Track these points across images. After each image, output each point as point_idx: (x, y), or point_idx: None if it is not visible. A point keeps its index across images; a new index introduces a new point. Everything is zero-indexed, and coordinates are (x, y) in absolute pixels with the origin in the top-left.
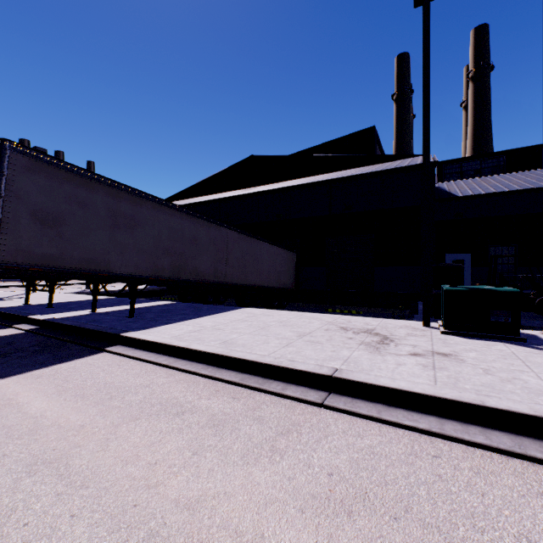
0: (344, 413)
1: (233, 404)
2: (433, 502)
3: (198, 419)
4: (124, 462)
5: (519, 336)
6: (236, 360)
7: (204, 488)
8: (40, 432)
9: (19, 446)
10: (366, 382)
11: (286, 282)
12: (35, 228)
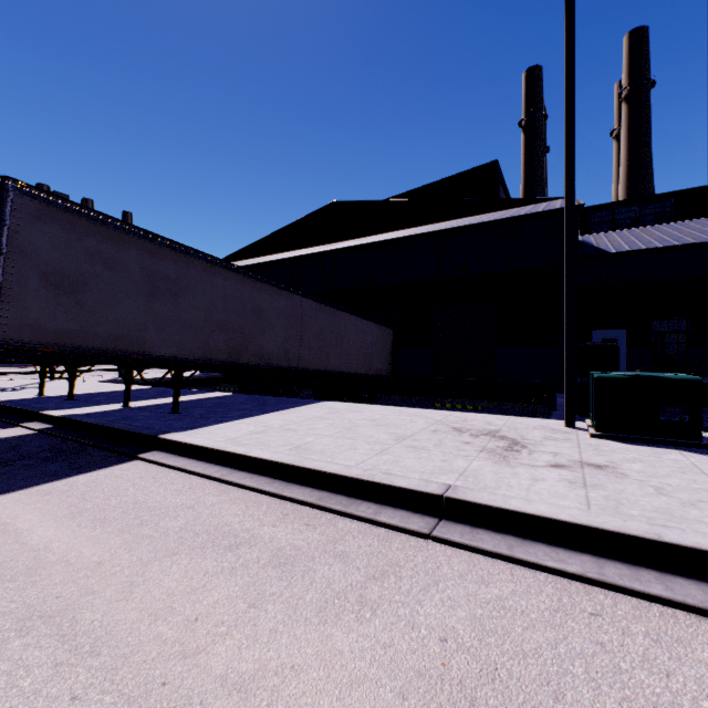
0: (461, 548)
1: (307, 533)
2: (594, 686)
3: (259, 555)
4: (152, 618)
5: (700, 441)
6: (311, 472)
7: (263, 658)
8: (41, 571)
9: (10, 592)
10: (490, 504)
11: (379, 367)
12: (47, 295)
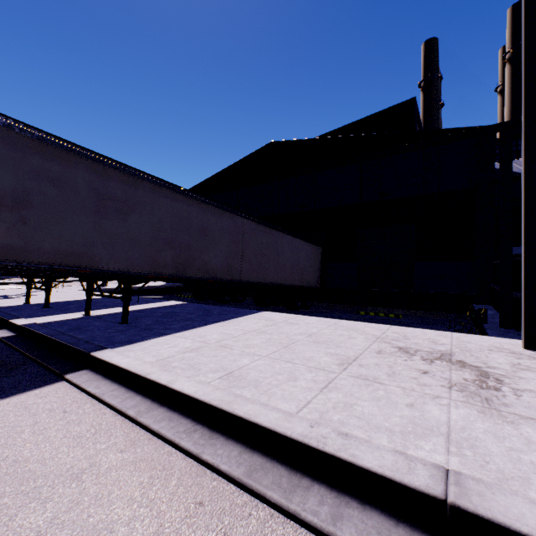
0: None
1: None
2: None
3: None
4: None
5: None
6: (241, 421)
7: None
8: None
9: None
10: None
11: (310, 279)
12: None
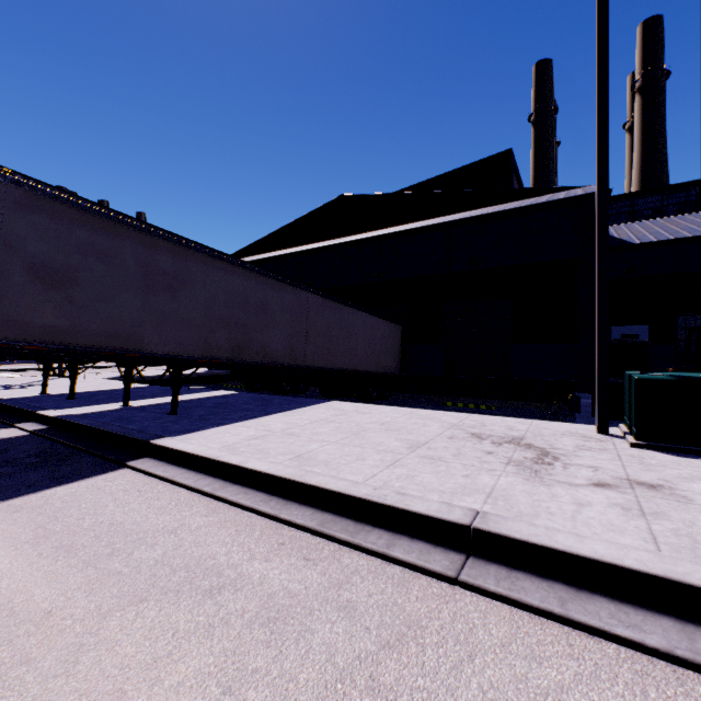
0: (498, 600)
1: (305, 572)
2: None
3: (244, 605)
4: None
5: None
6: (313, 489)
7: None
8: None
9: None
10: (532, 541)
11: (388, 364)
12: (33, 289)
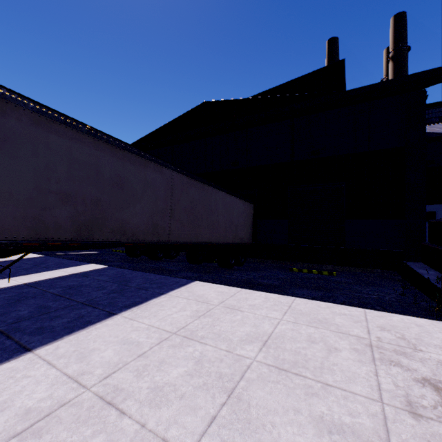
0: None
1: None
2: None
3: None
4: None
5: None
6: None
7: None
8: None
9: None
10: None
11: (243, 236)
12: None
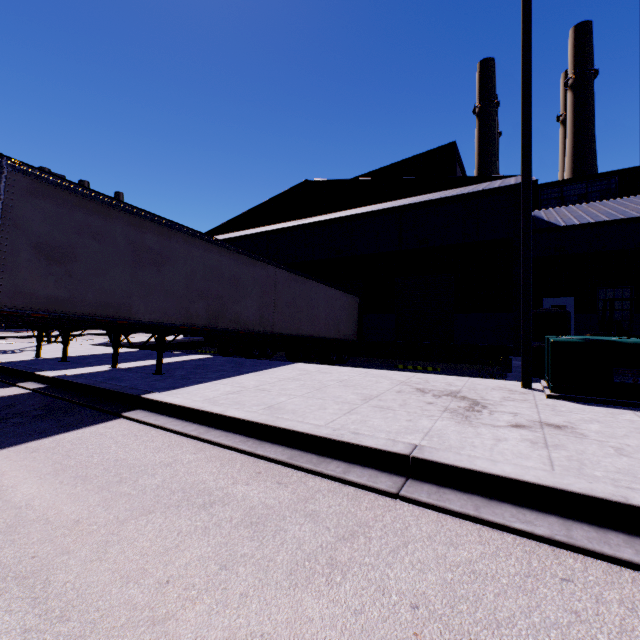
0: (429, 508)
1: (279, 492)
2: None
3: (231, 514)
4: (124, 580)
5: None
6: (283, 431)
7: (233, 625)
8: (20, 529)
9: None
10: (456, 465)
11: (347, 332)
12: (38, 265)
